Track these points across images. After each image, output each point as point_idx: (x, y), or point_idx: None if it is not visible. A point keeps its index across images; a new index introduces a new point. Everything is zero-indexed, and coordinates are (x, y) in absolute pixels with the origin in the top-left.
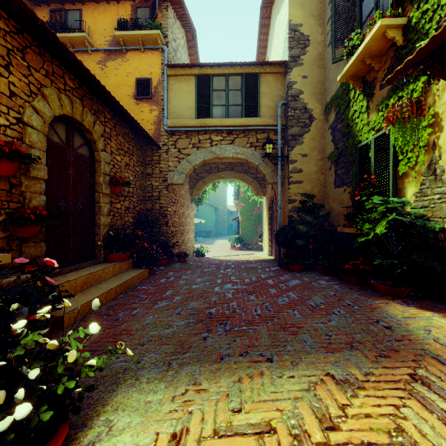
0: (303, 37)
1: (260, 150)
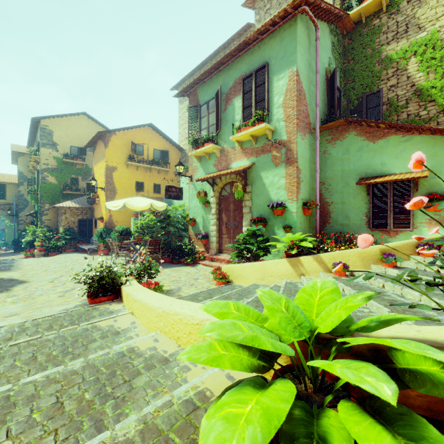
0: (25, 176)
1: (7, 211)
